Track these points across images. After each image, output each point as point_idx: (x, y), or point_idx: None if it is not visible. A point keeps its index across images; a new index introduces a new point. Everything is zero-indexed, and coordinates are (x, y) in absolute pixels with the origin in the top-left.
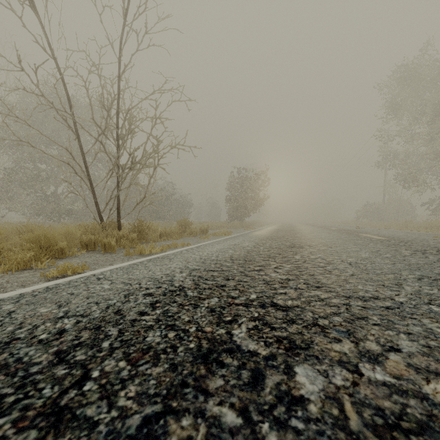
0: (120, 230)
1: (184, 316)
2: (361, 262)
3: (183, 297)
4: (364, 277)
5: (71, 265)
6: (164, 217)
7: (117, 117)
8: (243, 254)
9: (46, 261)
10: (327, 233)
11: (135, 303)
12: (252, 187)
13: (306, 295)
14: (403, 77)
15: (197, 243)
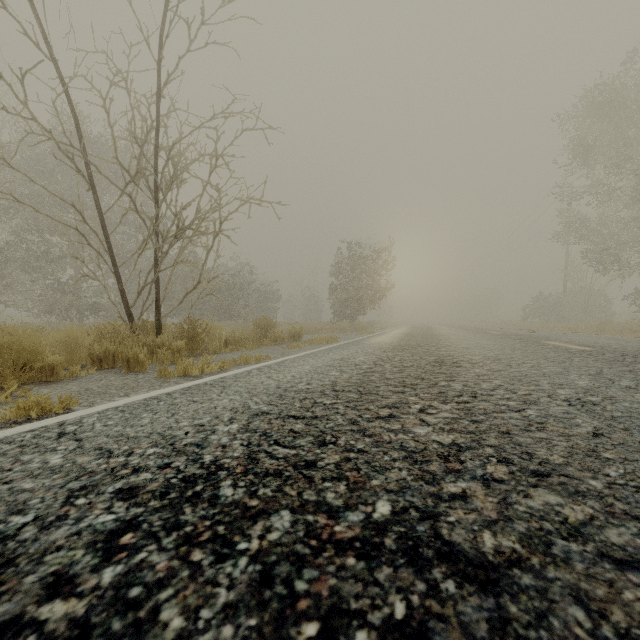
0: (158, 335)
1: (172, 608)
2: (589, 398)
3: (204, 505)
4: (627, 441)
5: (42, 399)
6: (238, 316)
7: (156, 155)
8: (355, 379)
9: (9, 390)
10: (489, 340)
11: (71, 529)
12: (369, 270)
13: (523, 506)
14: (596, 104)
15: (283, 355)
